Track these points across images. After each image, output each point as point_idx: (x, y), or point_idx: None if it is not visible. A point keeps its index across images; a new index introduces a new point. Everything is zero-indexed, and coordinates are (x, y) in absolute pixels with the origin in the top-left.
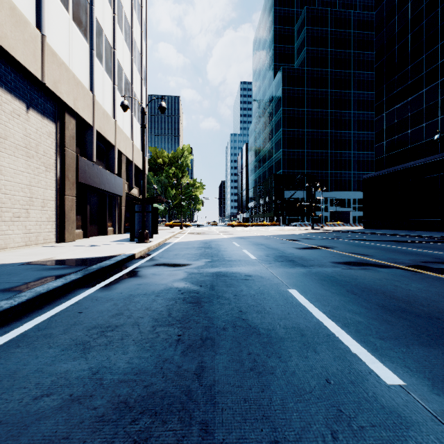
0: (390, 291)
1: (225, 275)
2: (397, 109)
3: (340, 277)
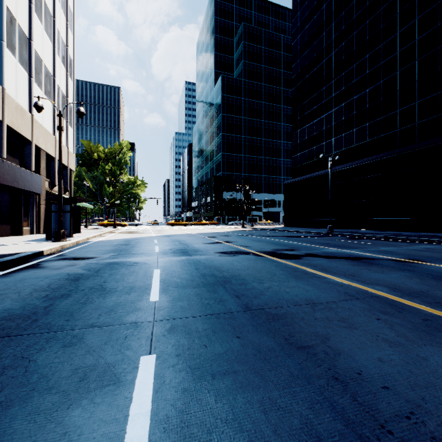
0: (223, 266)
1: (117, 263)
2: (307, 128)
3: (204, 261)
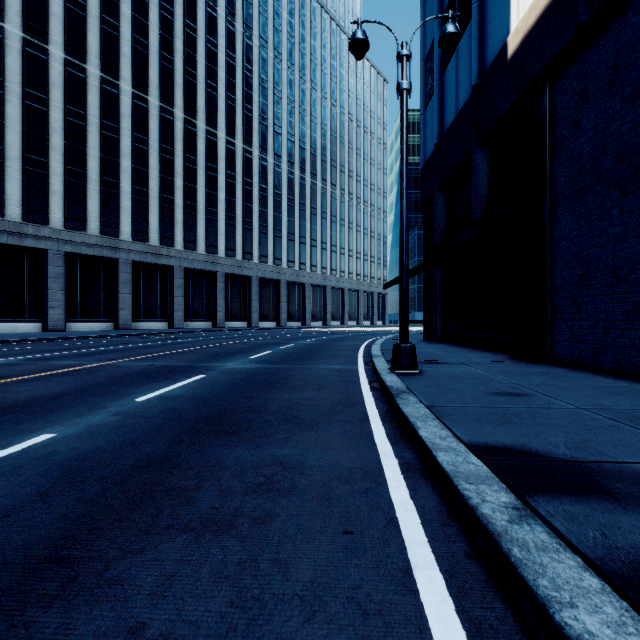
0: None
1: None
2: None
3: None
